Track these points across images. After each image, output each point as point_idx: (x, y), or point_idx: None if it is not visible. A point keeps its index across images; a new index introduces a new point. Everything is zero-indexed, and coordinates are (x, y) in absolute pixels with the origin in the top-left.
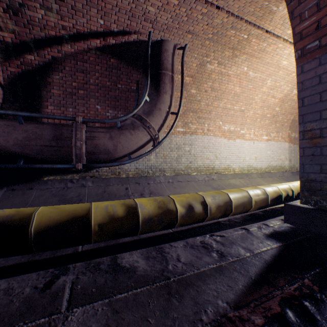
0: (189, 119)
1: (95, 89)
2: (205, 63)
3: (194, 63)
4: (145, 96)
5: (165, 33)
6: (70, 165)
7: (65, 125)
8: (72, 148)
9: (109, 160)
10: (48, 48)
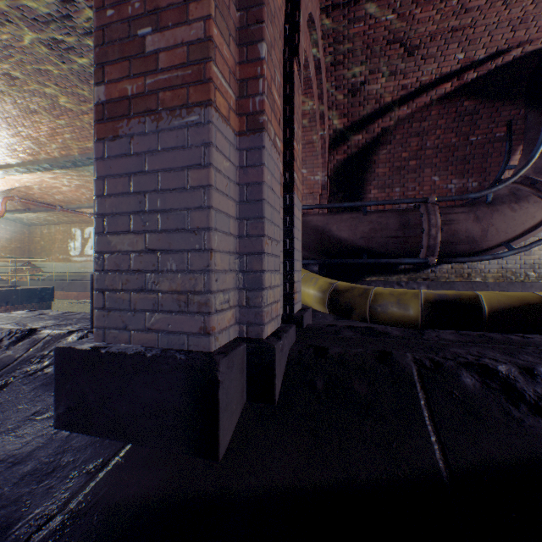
0: None
1: (431, 154)
2: None
3: None
4: (541, 144)
5: None
6: (420, 260)
7: (407, 211)
8: (420, 239)
9: (469, 252)
10: (379, 120)
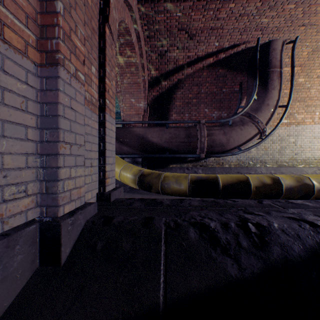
0: (295, 109)
1: (204, 97)
2: (319, 47)
3: (305, 52)
4: (253, 96)
5: (274, 34)
6: (196, 155)
7: (190, 127)
8: (197, 143)
9: (221, 151)
10: (176, 74)
